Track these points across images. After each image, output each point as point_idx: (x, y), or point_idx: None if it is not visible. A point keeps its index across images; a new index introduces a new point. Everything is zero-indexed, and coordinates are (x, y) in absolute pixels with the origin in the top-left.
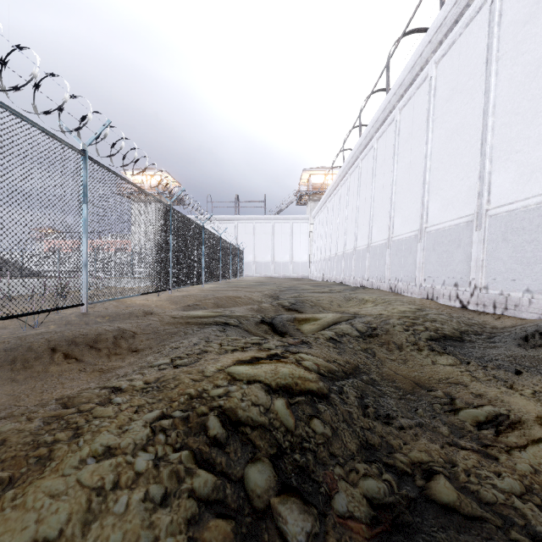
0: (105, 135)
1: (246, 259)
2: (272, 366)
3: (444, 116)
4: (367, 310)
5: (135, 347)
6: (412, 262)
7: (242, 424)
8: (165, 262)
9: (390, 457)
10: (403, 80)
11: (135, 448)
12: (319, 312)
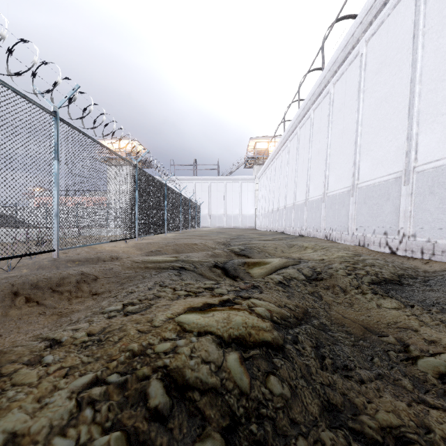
0: (74, 98)
1: (203, 213)
2: (224, 314)
3: (373, 87)
4: (309, 255)
5: (96, 290)
6: (345, 214)
7: (190, 388)
8: (132, 213)
9: (356, 421)
10: (337, 57)
11: (51, 433)
12: (265, 257)
